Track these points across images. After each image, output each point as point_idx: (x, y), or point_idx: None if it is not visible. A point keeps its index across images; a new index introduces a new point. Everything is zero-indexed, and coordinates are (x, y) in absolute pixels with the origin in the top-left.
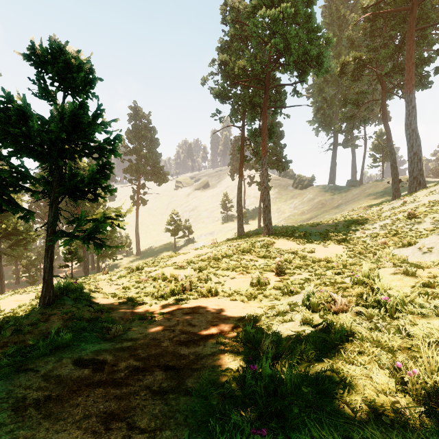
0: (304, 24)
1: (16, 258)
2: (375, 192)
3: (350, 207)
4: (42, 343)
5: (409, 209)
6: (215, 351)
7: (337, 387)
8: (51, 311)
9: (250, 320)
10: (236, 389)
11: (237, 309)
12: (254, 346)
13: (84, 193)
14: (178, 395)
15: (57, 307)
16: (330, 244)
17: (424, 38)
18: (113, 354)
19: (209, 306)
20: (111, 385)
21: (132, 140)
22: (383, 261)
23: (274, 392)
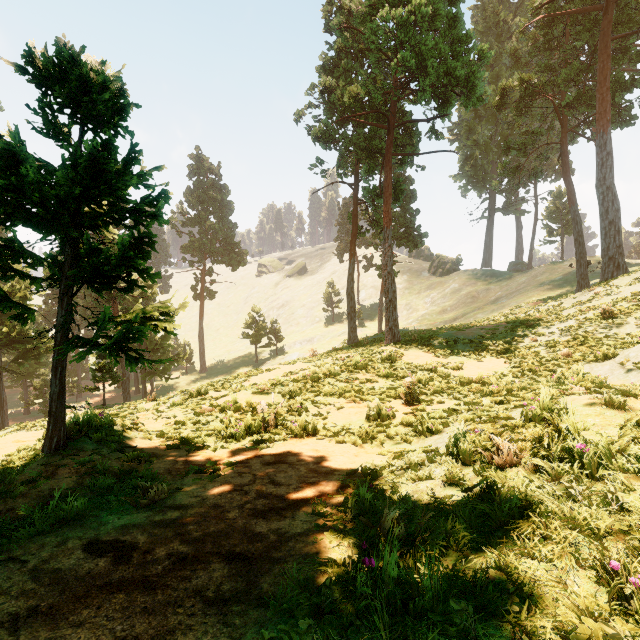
0: (447, 30)
1: (25, 376)
2: (551, 280)
3: (513, 302)
4: (39, 513)
5: (603, 305)
6: (310, 528)
7: (508, 602)
8: (59, 460)
9: (364, 476)
10: (342, 598)
11: (346, 457)
12: (370, 520)
13: (112, 279)
14: (245, 606)
15: (70, 454)
16: (485, 357)
17: (625, 52)
18: (148, 533)
19: (303, 453)
20: (139, 587)
21: (194, 204)
22: (569, 384)
23: (404, 604)
